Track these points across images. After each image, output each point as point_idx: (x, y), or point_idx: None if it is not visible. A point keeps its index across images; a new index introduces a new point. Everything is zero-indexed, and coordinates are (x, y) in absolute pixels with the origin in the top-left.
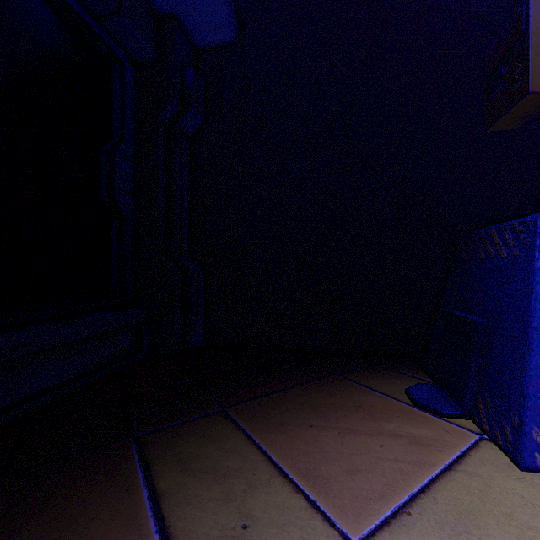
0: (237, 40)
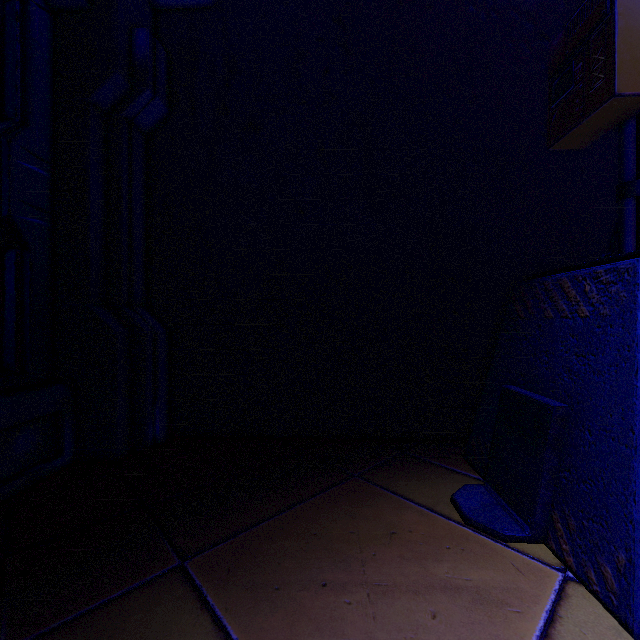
0: (217, 2)
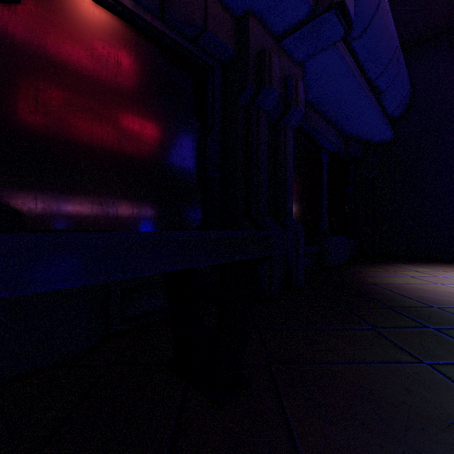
0: (394, 140)
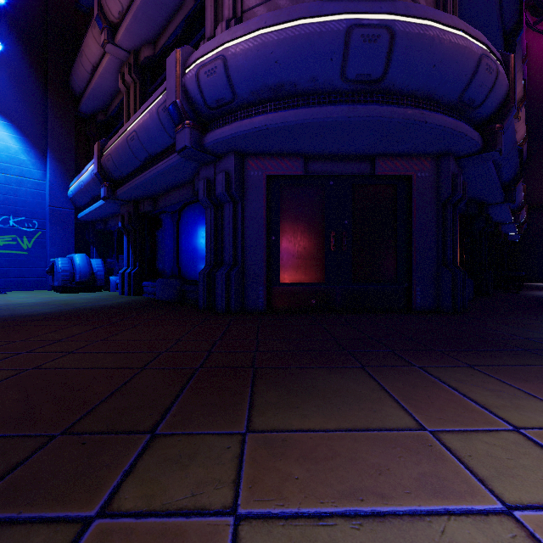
0: (519, 240)
